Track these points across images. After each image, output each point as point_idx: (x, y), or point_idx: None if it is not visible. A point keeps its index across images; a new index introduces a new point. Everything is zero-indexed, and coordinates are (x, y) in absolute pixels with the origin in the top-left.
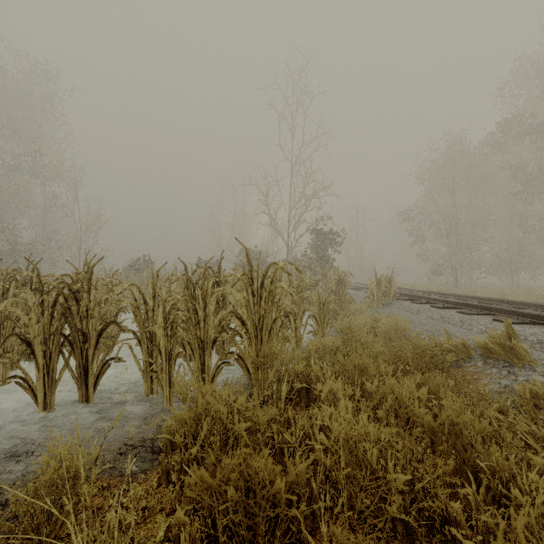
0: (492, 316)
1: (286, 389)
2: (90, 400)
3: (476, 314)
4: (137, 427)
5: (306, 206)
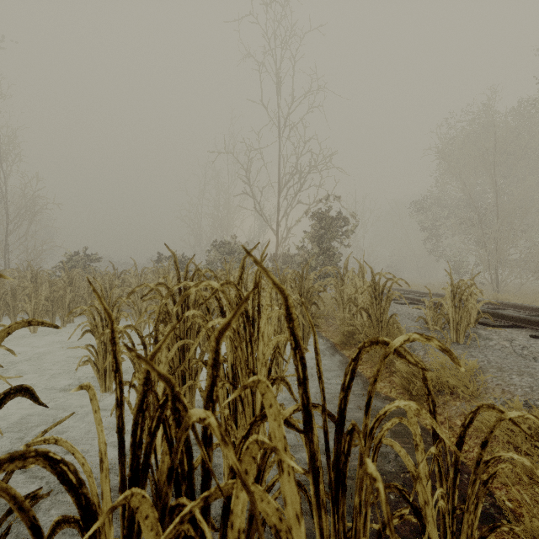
0: None
1: None
2: None
3: None
4: None
5: (301, 183)
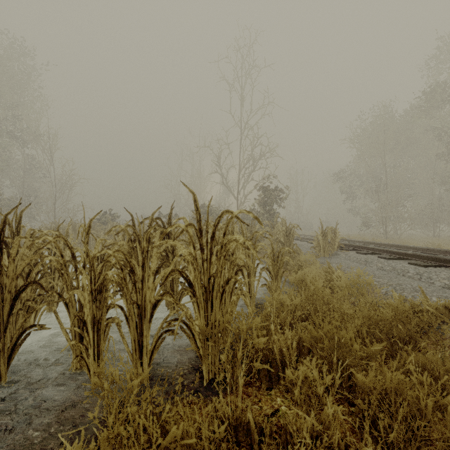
0: (448, 268)
1: (244, 377)
2: (2, 378)
3: (430, 266)
4: (43, 430)
5: (254, 166)
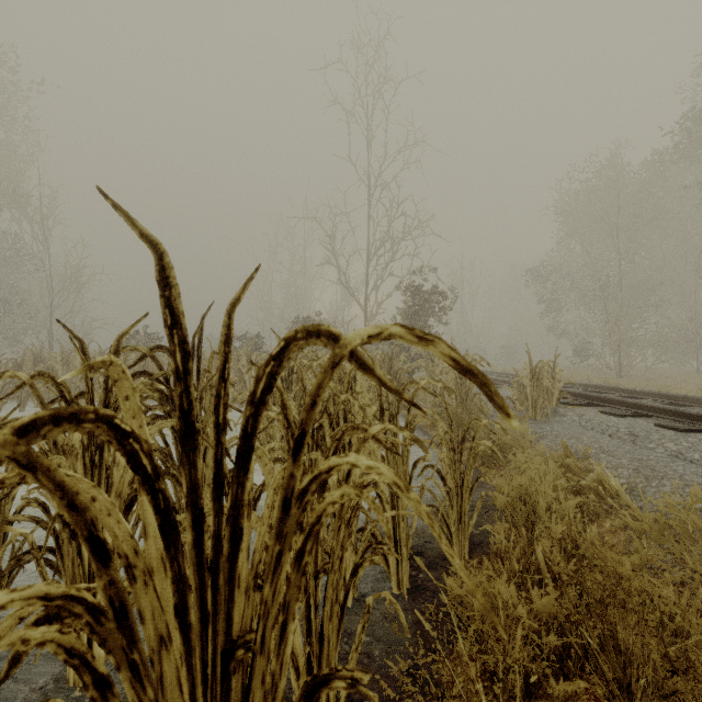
0: None
1: None
2: None
3: None
4: None
5: (393, 252)
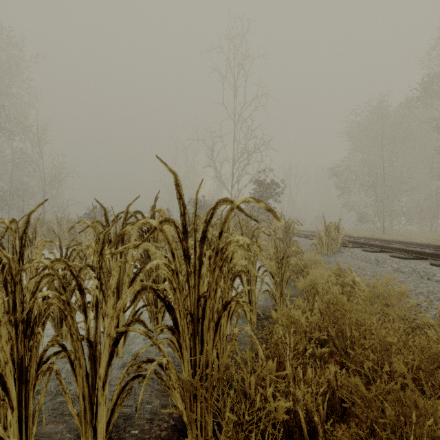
0: None
1: None
2: None
3: None
4: None
5: (248, 159)
